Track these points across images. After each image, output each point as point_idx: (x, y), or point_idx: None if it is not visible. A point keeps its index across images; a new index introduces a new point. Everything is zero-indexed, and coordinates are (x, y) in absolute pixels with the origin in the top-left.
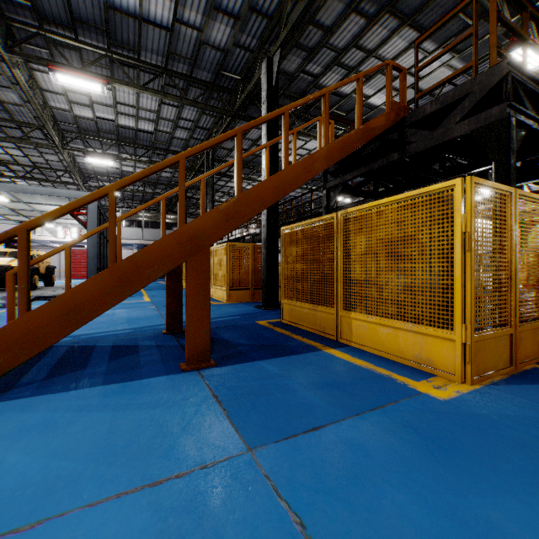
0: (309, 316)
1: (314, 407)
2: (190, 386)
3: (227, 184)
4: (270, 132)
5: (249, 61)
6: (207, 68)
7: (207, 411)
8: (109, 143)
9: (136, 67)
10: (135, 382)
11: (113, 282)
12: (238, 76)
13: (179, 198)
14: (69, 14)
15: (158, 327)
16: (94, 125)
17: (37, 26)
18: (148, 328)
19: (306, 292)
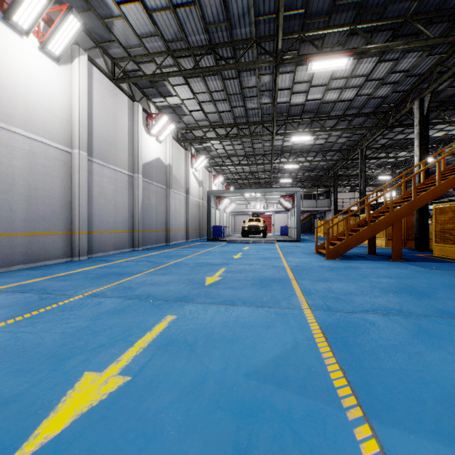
0: (453, 251)
1: (452, 269)
2: (399, 263)
3: (369, 161)
4: (421, 143)
5: (402, 95)
6: (370, 107)
7: (411, 266)
8: (294, 154)
9: (326, 119)
10: (377, 261)
11: (369, 231)
12: (392, 104)
13: (390, 203)
14: (301, 111)
15: (360, 252)
16: (290, 147)
17: (285, 119)
18: (356, 252)
19: (451, 239)
